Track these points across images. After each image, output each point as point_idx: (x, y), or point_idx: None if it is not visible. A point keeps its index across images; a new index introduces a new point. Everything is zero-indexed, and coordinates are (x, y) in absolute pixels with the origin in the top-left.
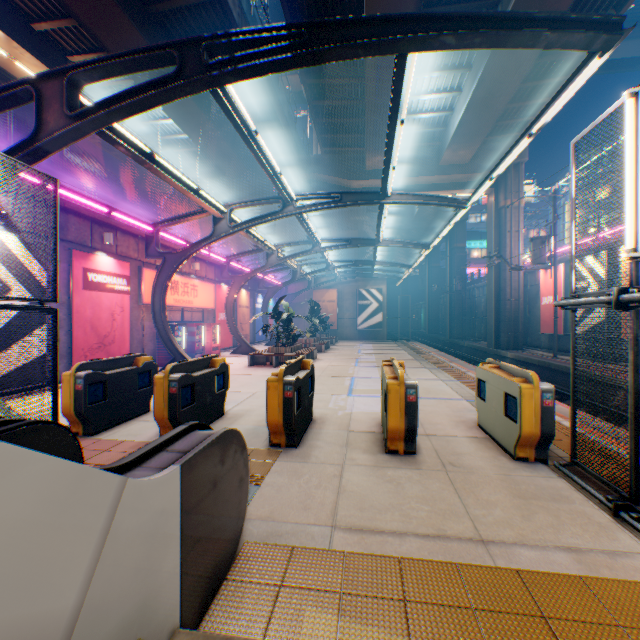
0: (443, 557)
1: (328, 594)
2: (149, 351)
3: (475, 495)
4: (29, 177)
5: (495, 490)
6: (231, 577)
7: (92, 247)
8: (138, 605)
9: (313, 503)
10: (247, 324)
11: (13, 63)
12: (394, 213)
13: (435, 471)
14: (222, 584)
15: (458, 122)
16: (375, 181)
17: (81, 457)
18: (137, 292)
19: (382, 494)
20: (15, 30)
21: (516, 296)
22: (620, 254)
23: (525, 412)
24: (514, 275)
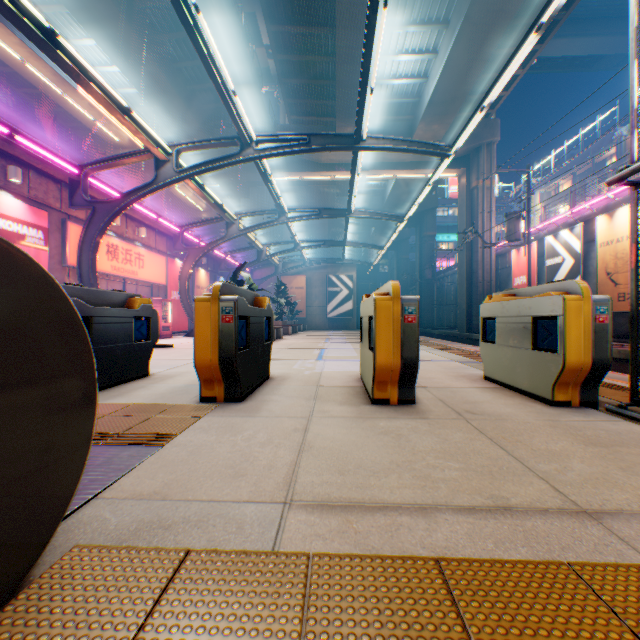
0: (531, 552)
1: None
2: None
3: (526, 445)
4: None
5: (552, 438)
6: None
7: None
8: None
9: (253, 467)
10: None
11: None
12: (365, 199)
13: (450, 420)
14: None
15: (434, 88)
16: (346, 156)
17: None
18: (60, 251)
19: (376, 450)
20: None
21: (488, 279)
22: (597, 224)
23: (571, 334)
24: (486, 257)
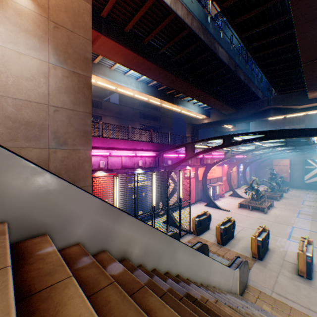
0: (305, 312)
1: (268, 304)
2: (199, 196)
3: None
4: (175, 155)
5: None
6: (245, 290)
7: (185, 165)
8: (235, 288)
9: (266, 282)
10: (234, 179)
11: (161, 104)
12: None
13: (316, 289)
14: (244, 291)
15: None
16: (315, 104)
17: (208, 250)
18: (196, 176)
19: (290, 288)
20: (163, 97)
21: None
22: None
23: None
24: None
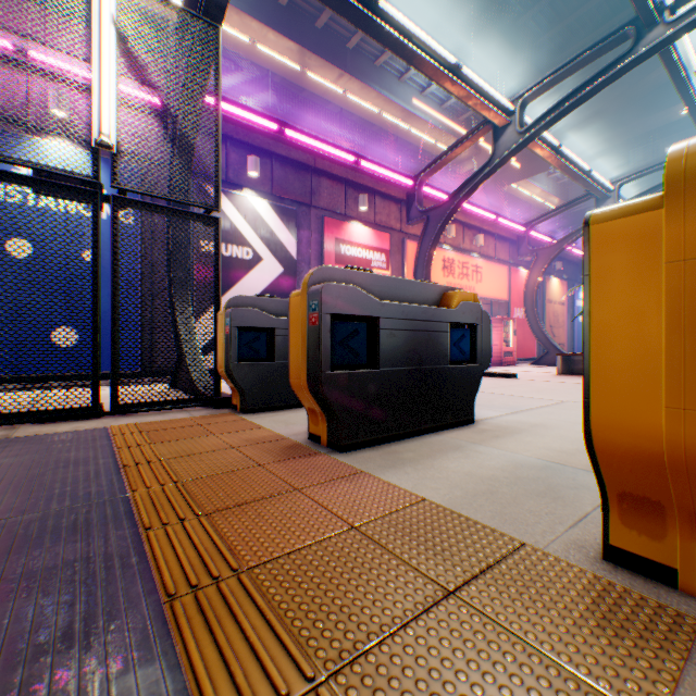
0: None
1: None
2: None
3: None
4: (265, 123)
5: None
6: None
7: (345, 216)
8: None
9: None
10: (559, 328)
11: (305, 77)
12: None
13: None
14: None
15: None
16: None
17: None
18: (398, 272)
19: None
20: (301, 37)
21: None
22: None
23: None
24: None
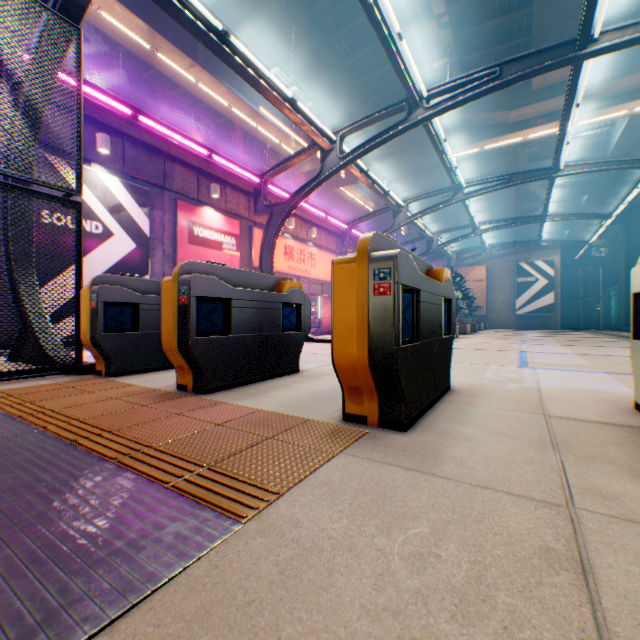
0: None
1: None
2: None
3: None
4: (119, 106)
5: None
6: None
7: (198, 201)
8: None
9: None
10: None
11: (156, 56)
12: (571, 159)
13: None
14: None
15: None
16: (545, 103)
17: None
18: (247, 254)
19: None
20: (152, 18)
21: None
22: None
23: None
24: None
